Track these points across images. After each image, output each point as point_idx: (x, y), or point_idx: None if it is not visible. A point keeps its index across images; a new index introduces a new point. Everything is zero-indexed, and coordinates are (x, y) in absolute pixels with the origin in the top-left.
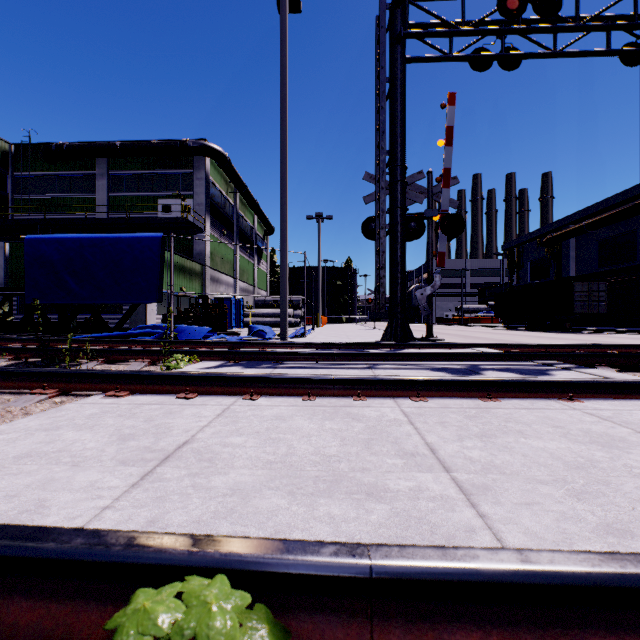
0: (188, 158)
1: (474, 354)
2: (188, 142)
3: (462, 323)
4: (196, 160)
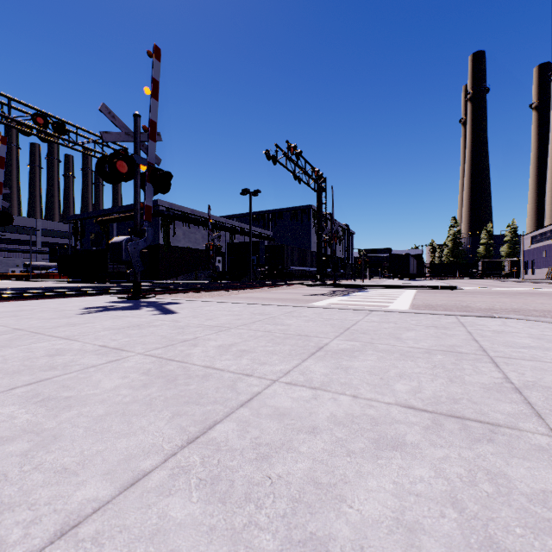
0: None
1: (9, 290)
2: None
3: (31, 279)
4: None
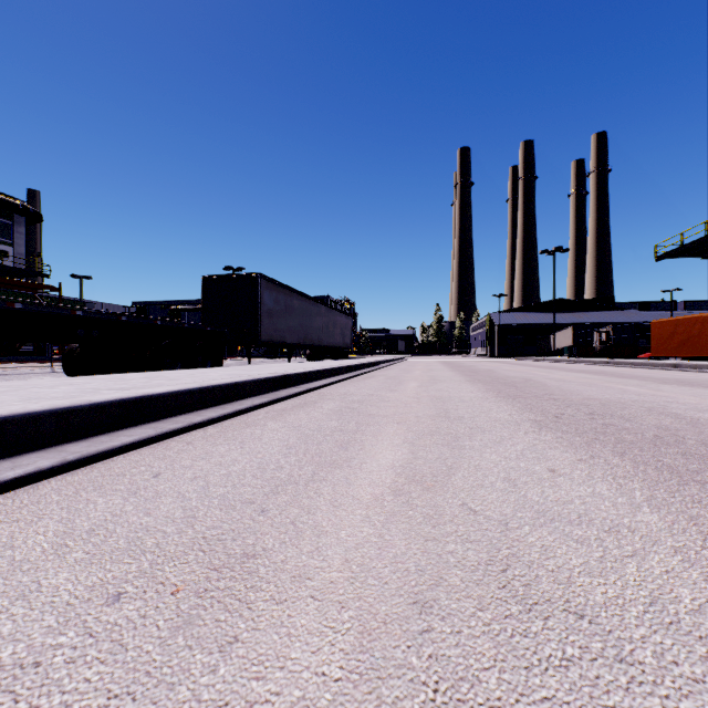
0: (7, 210)
1: None
2: (30, 208)
3: None
4: (18, 216)
